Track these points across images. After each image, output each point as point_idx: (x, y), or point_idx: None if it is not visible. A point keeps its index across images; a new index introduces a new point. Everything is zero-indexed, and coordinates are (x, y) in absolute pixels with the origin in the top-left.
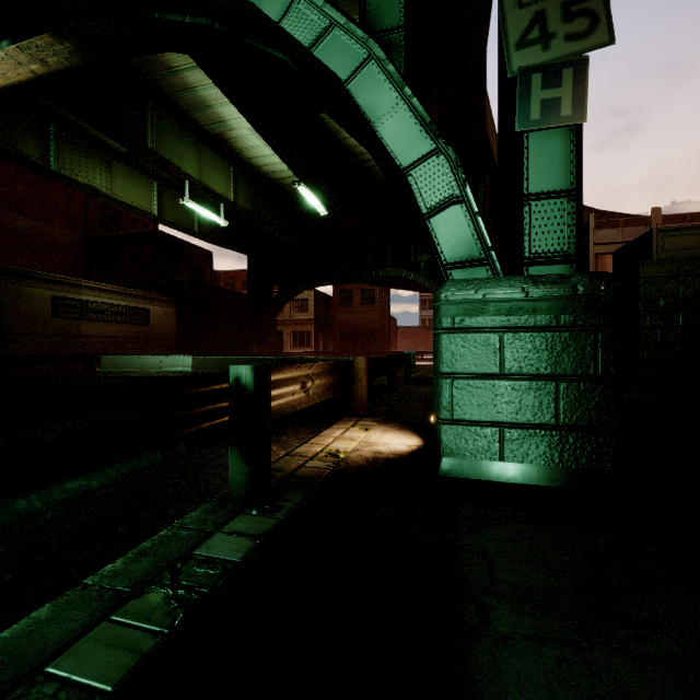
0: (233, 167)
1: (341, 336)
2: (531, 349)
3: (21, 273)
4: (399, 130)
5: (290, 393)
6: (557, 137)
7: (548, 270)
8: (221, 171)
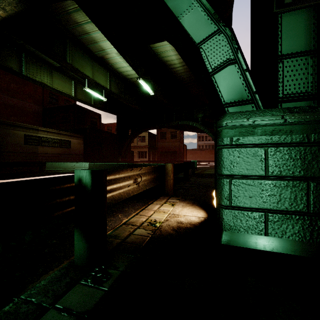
0: (109, 73)
1: (161, 153)
2: (288, 158)
3: (9, 124)
4: (194, 20)
5: (126, 185)
6: (302, 14)
7: (296, 105)
8: (103, 74)
